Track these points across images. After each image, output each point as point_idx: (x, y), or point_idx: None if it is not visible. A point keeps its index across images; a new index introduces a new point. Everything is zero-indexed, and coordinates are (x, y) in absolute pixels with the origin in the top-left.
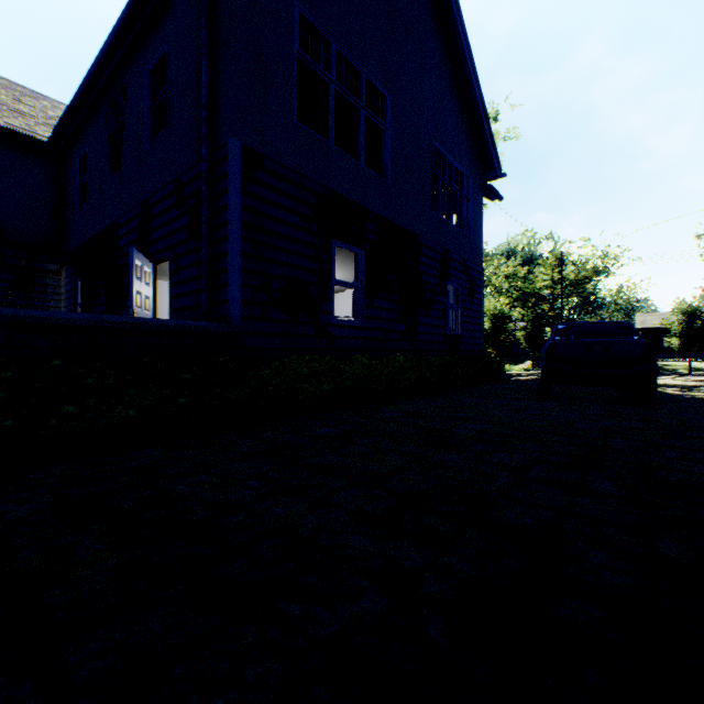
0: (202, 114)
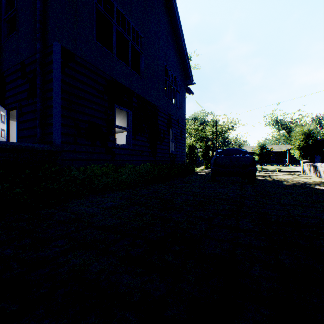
0: (37, 26)
